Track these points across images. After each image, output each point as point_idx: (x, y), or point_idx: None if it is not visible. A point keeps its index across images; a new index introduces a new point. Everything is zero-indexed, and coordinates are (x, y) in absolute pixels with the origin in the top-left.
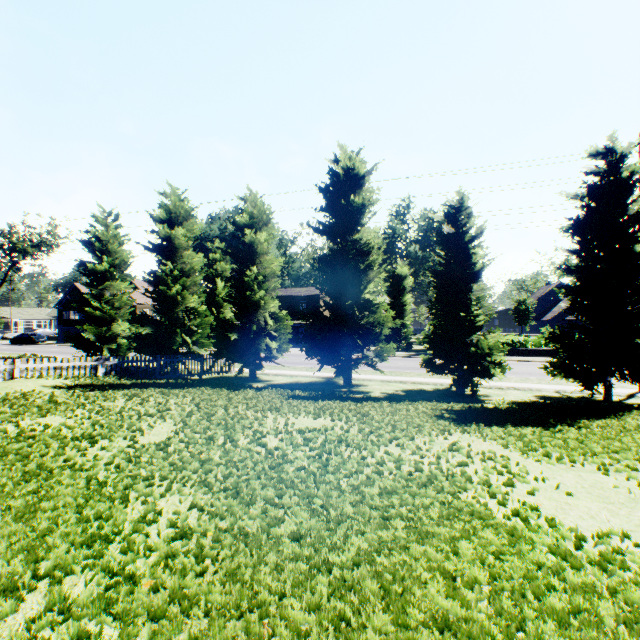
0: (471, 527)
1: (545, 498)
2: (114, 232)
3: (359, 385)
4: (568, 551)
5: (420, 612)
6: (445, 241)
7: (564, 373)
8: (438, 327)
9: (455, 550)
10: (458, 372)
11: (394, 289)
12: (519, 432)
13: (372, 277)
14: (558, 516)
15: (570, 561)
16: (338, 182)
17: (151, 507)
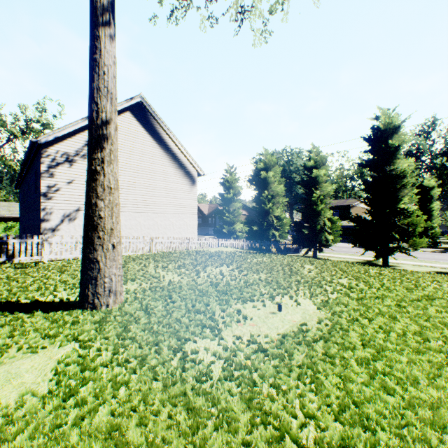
0: None
1: None
2: (234, 177)
3: (394, 266)
4: None
5: None
6: None
7: None
8: None
9: None
10: None
11: (420, 198)
12: None
13: (405, 193)
14: None
15: None
16: (378, 133)
17: (337, 280)
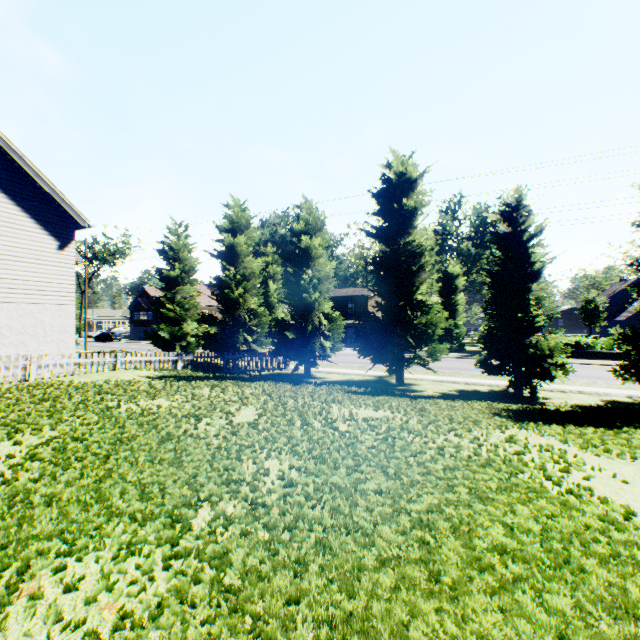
0: (526, 497)
1: (600, 483)
2: (184, 241)
3: (411, 384)
4: (615, 519)
5: (483, 543)
6: (501, 241)
7: (636, 377)
8: (493, 327)
9: (512, 510)
10: (515, 373)
11: (445, 289)
12: (579, 431)
13: (424, 278)
14: (611, 497)
15: (616, 526)
16: (390, 187)
17: (261, 465)
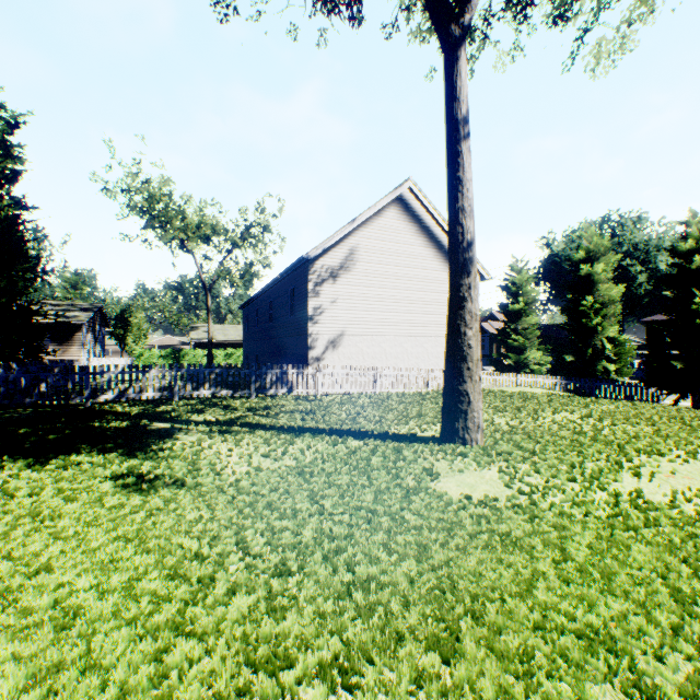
0: None
1: None
2: (524, 276)
3: None
4: None
5: None
6: None
7: None
8: None
9: None
10: None
11: None
12: None
13: None
14: None
15: None
16: None
17: None
